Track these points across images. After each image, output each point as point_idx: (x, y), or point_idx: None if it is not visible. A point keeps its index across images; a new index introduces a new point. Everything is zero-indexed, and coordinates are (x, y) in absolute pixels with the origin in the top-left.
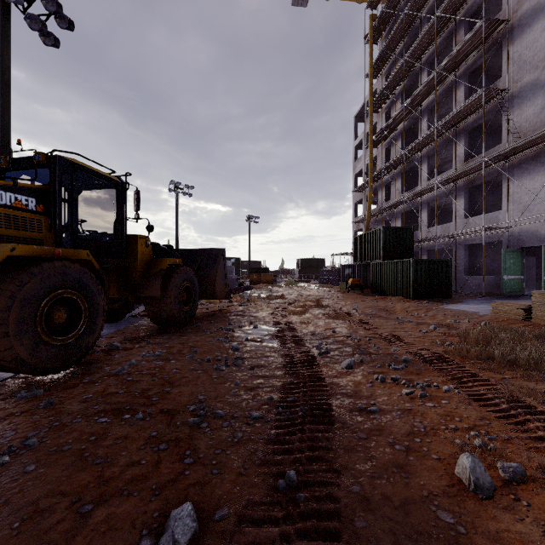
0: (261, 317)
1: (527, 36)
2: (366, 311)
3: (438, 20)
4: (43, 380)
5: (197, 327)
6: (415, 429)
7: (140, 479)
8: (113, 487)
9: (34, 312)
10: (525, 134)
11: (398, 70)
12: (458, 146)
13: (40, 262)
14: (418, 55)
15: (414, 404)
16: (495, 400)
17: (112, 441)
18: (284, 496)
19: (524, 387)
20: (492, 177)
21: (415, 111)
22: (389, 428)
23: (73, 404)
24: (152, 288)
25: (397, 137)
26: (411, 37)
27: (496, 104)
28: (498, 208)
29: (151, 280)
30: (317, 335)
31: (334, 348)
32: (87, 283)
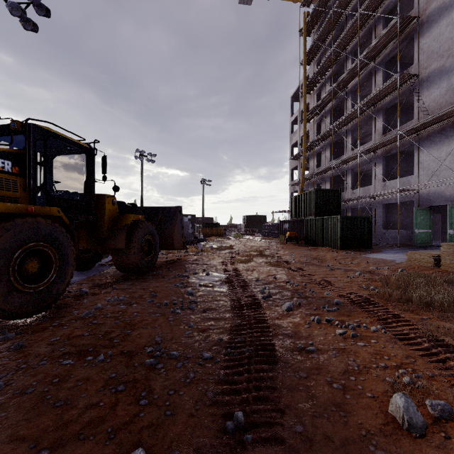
0: (212, 265)
1: (434, 30)
2: (302, 259)
3: (361, 17)
4: (16, 323)
5: (158, 274)
6: (350, 368)
7: (97, 422)
8: (70, 431)
9: (7, 263)
10: (433, 111)
11: (328, 58)
12: (377, 122)
13: (13, 218)
14: (344, 46)
15: (347, 343)
16: (417, 339)
17: (74, 383)
18: (233, 437)
19: (441, 326)
20: (405, 148)
21: (341, 93)
22: (326, 367)
23: (41, 346)
24: (118, 240)
25: (326, 114)
26: (338, 30)
27: (408, 87)
28: (410, 173)
29: (116, 234)
30: (260, 280)
31: (275, 292)
32: (57, 237)
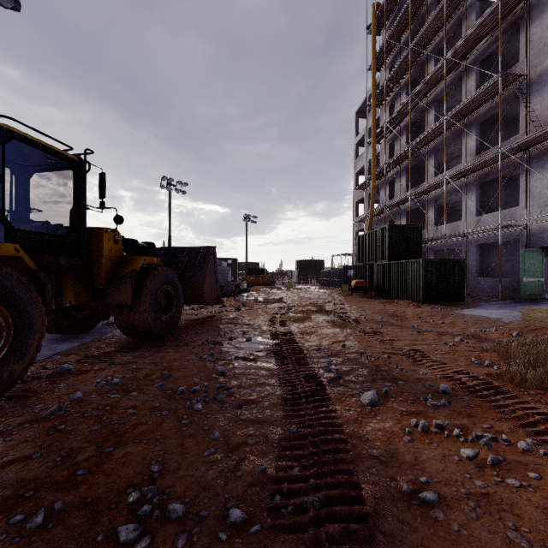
0: (256, 325)
1: None
2: (375, 317)
3: (448, 4)
4: None
5: (180, 339)
6: None
7: None
8: None
9: None
10: (546, 122)
11: (404, 60)
12: (469, 139)
13: None
14: (425, 44)
15: (488, 480)
16: None
17: None
18: None
19: None
20: (508, 171)
21: (422, 103)
22: None
23: None
24: (121, 293)
25: (401, 132)
26: (417, 25)
27: (512, 91)
28: (511, 205)
29: (119, 283)
30: (323, 350)
31: (346, 370)
32: (11, 289)
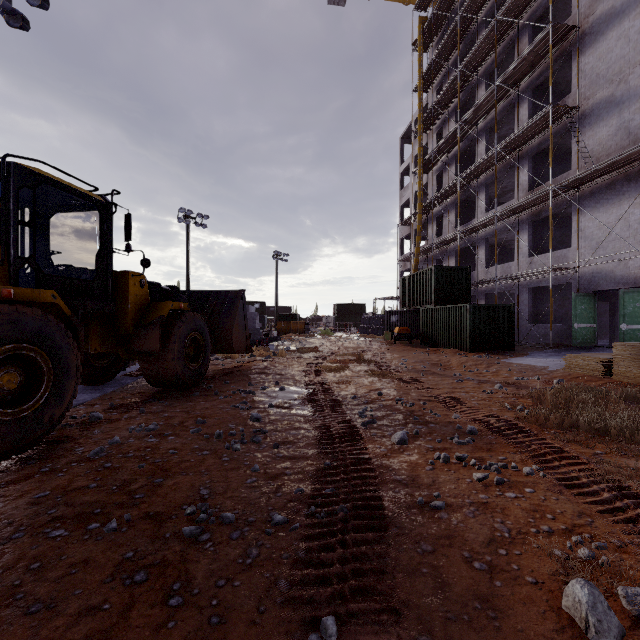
0: (289, 375)
1: (600, 45)
2: (417, 366)
3: (499, 25)
4: None
5: (209, 389)
6: (497, 534)
7: None
8: None
9: None
10: (598, 159)
11: (452, 82)
12: (521, 173)
13: None
14: (475, 66)
15: (490, 494)
16: (592, 486)
17: (65, 570)
18: None
19: (623, 465)
20: (560, 209)
21: (471, 131)
22: (462, 534)
23: (19, 507)
24: (149, 340)
25: (450, 161)
26: (467, 44)
27: (564, 124)
28: (566, 245)
29: (146, 330)
30: (359, 398)
31: (381, 416)
32: (51, 335)
